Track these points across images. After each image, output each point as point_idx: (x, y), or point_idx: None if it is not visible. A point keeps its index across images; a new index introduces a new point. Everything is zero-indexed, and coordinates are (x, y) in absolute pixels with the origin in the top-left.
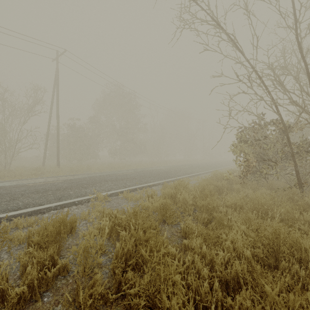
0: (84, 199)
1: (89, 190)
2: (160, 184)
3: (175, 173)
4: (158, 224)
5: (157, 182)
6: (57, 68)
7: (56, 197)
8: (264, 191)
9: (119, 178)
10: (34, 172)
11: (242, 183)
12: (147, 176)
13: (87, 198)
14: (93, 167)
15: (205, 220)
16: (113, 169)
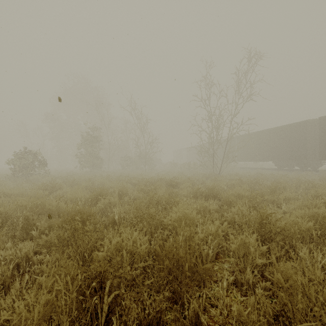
0: None
1: None
2: None
3: None
4: None
5: None
6: None
7: None
8: None
9: None
10: None
11: None
12: None
13: None
14: None
15: None
16: None
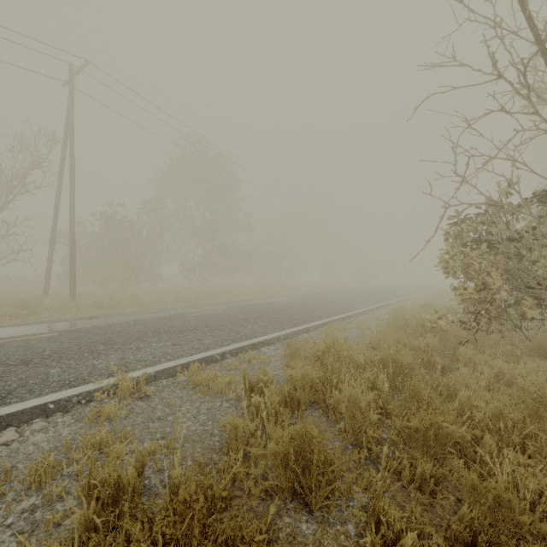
0: (76, 394)
1: (104, 363)
2: (279, 341)
3: (310, 311)
4: (279, 513)
5: (272, 335)
6: (70, 98)
7: (1, 389)
8: (540, 364)
9: (190, 327)
10: (12, 311)
11: (474, 342)
12: (252, 318)
13: (87, 390)
14: (144, 299)
15: (430, 486)
16: (185, 302)
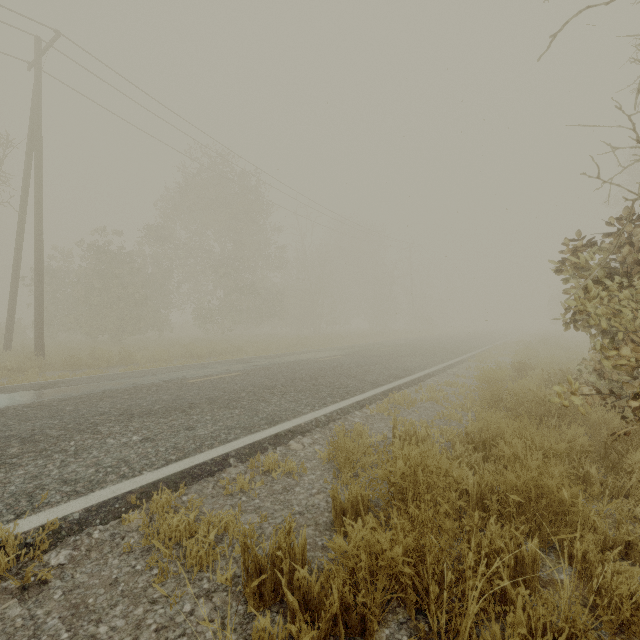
0: None
1: None
2: (318, 426)
3: (361, 373)
4: None
5: (308, 416)
6: (36, 83)
7: None
8: None
9: (183, 403)
10: None
11: None
12: (280, 386)
13: None
14: (138, 355)
15: None
16: (195, 358)
